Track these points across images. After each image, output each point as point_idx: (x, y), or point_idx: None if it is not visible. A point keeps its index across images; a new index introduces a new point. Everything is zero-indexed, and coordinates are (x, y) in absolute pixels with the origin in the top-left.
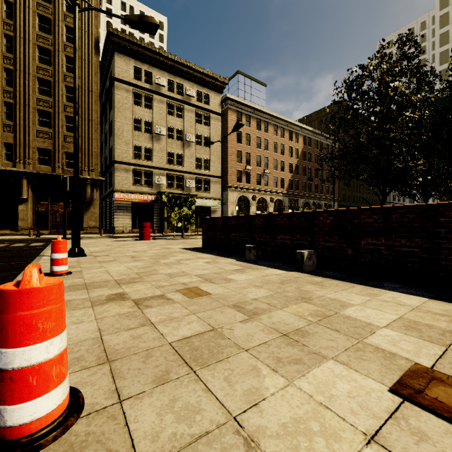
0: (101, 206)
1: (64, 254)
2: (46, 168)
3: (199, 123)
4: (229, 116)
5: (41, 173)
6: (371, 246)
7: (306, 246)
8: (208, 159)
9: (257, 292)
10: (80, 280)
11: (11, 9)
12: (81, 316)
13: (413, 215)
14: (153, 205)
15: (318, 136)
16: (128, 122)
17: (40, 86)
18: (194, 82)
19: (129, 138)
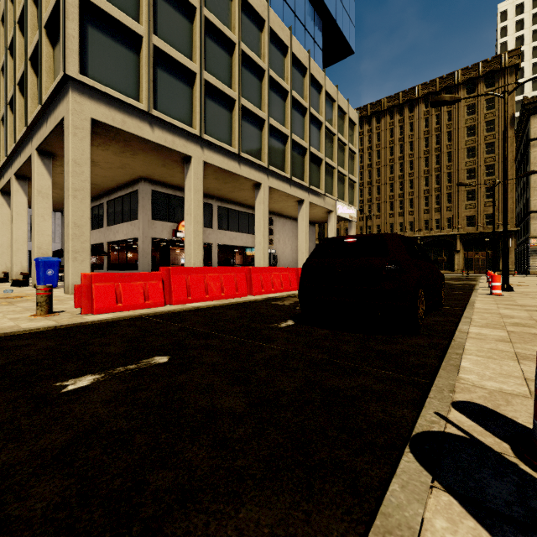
0: (519, 249)
1: None
2: (471, 229)
3: None
4: None
5: (468, 233)
6: None
7: None
8: None
9: None
10: None
11: (450, 135)
12: None
13: None
14: None
15: None
16: None
17: (467, 174)
18: None
19: None
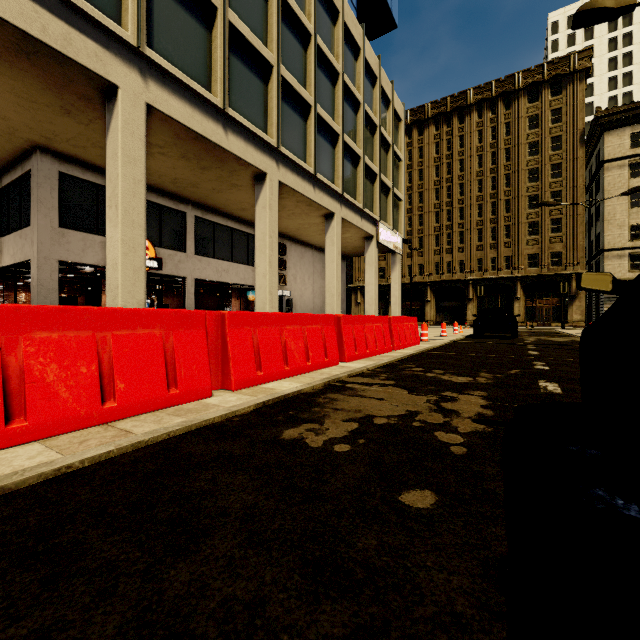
0: None
1: None
2: (534, 270)
3: None
4: None
5: (530, 275)
6: None
7: None
8: None
9: None
10: None
11: (508, 153)
12: None
13: None
14: None
15: None
16: (621, 202)
17: (529, 202)
18: None
19: (623, 220)
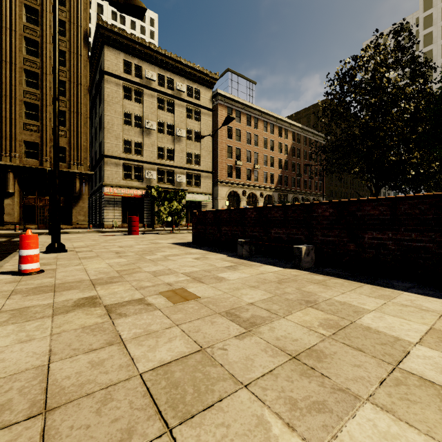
0: (91, 201)
1: (34, 250)
2: (34, 161)
3: (190, 118)
4: (219, 111)
5: (28, 166)
6: (377, 241)
7: (303, 241)
8: (199, 155)
9: (253, 294)
10: (51, 279)
11: None
12: (34, 330)
13: (425, 206)
14: (143, 200)
15: (306, 133)
16: (118, 116)
17: (27, 78)
18: (185, 77)
19: (119, 132)
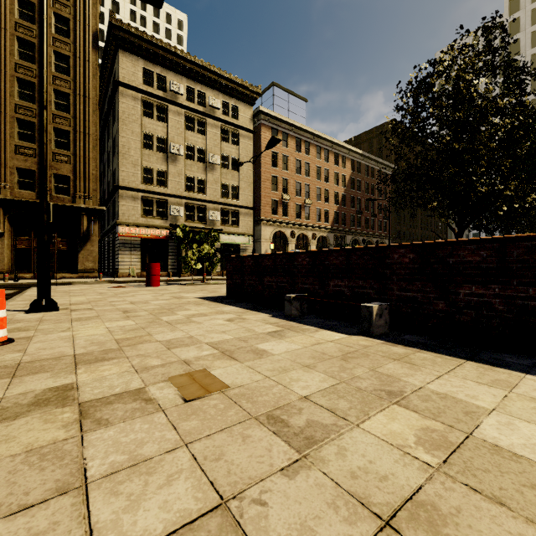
0: (103, 243)
1: None
2: (29, 194)
3: (225, 141)
4: (262, 133)
5: (21, 200)
6: (477, 298)
7: (373, 297)
8: (237, 186)
9: (308, 379)
10: (17, 355)
11: None
12: None
13: None
14: (168, 242)
15: (368, 161)
16: (135, 138)
17: (21, 89)
18: (219, 90)
19: (137, 158)
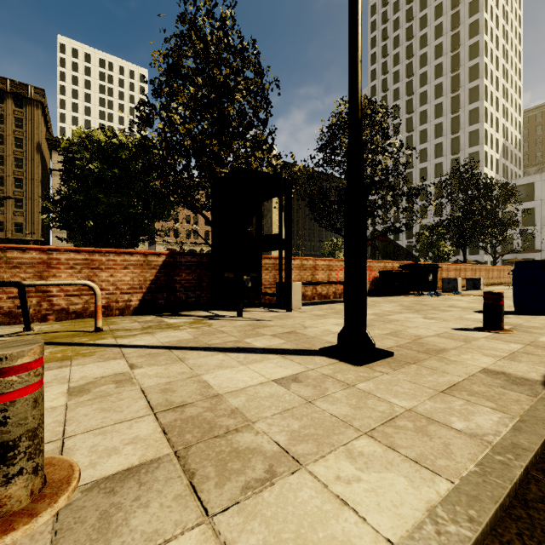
0: None
1: None
2: (0, 234)
3: None
4: None
5: None
6: None
7: None
8: None
9: None
10: None
11: None
12: None
13: None
14: None
15: None
16: None
17: None
18: None
19: None
